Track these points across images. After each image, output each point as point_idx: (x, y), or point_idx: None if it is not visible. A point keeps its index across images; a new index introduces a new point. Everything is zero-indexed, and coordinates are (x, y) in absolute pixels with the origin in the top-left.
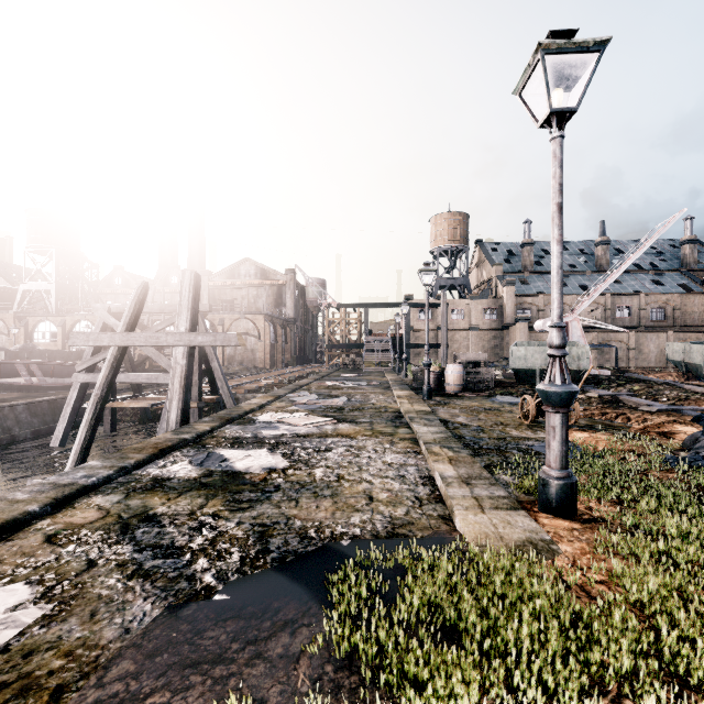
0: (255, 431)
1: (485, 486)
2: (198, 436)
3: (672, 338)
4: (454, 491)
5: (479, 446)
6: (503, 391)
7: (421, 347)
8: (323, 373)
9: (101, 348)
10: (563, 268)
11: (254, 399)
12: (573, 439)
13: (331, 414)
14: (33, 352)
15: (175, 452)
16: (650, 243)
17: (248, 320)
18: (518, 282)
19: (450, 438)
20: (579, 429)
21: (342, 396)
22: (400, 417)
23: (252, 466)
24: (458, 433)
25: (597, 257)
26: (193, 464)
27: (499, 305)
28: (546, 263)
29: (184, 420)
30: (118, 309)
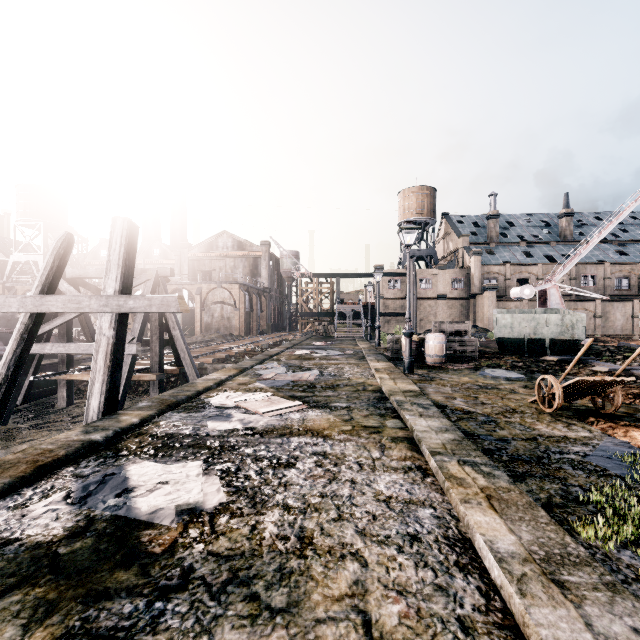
0: (199, 424)
1: (603, 597)
2: (117, 434)
3: (638, 306)
4: (548, 618)
5: (507, 454)
6: (489, 362)
7: (391, 315)
8: (296, 341)
9: (57, 315)
10: (528, 239)
11: (214, 373)
12: (636, 442)
13: (300, 394)
14: (11, 320)
15: (66, 467)
16: (632, 208)
17: (224, 289)
18: (484, 252)
19: (465, 442)
20: (630, 424)
21: (314, 368)
22: (384, 399)
23: (162, 509)
24: (466, 429)
25: (561, 229)
26: (72, 499)
27: (467, 274)
28: (510, 234)
29: (109, 408)
30: (73, 274)
